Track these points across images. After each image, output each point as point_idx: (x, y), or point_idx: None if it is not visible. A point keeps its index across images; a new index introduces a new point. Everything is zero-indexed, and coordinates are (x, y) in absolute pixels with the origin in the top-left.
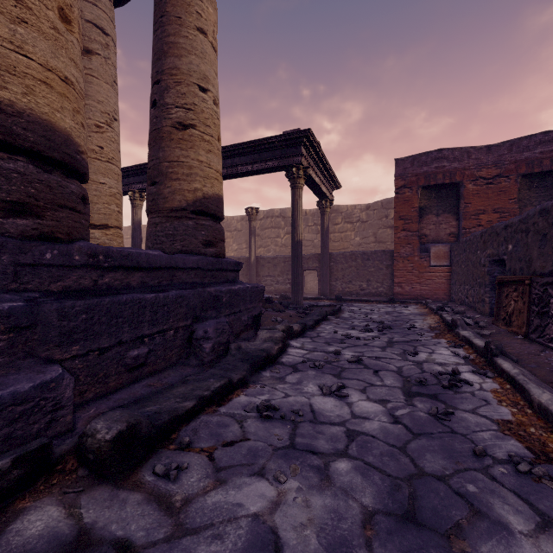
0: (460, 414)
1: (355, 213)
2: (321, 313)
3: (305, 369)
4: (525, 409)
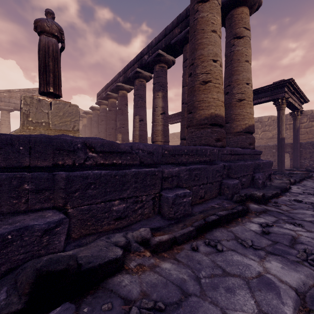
0: None
1: None
2: (301, 176)
3: (306, 194)
4: None
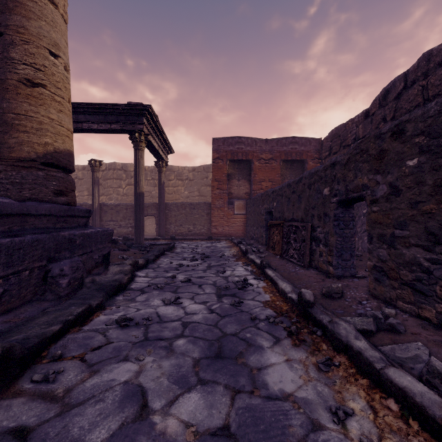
0: (246, 302)
1: (185, 173)
2: (160, 249)
3: (150, 290)
4: (276, 294)
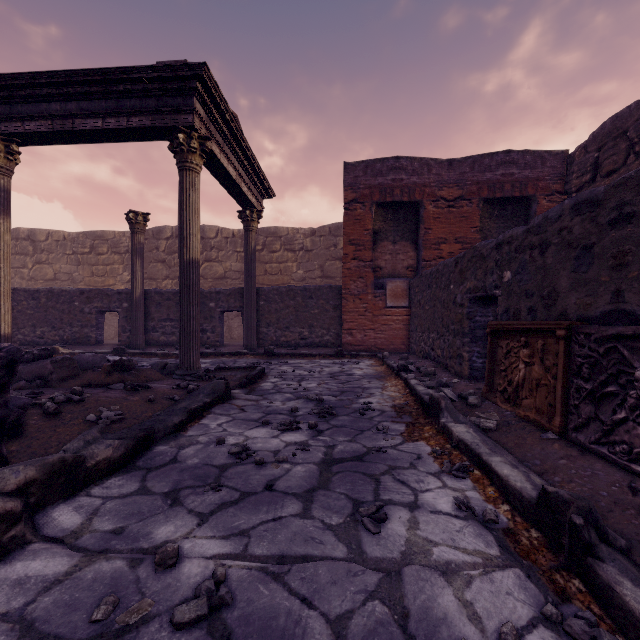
0: None
1: (298, 239)
2: (216, 388)
3: None
4: None
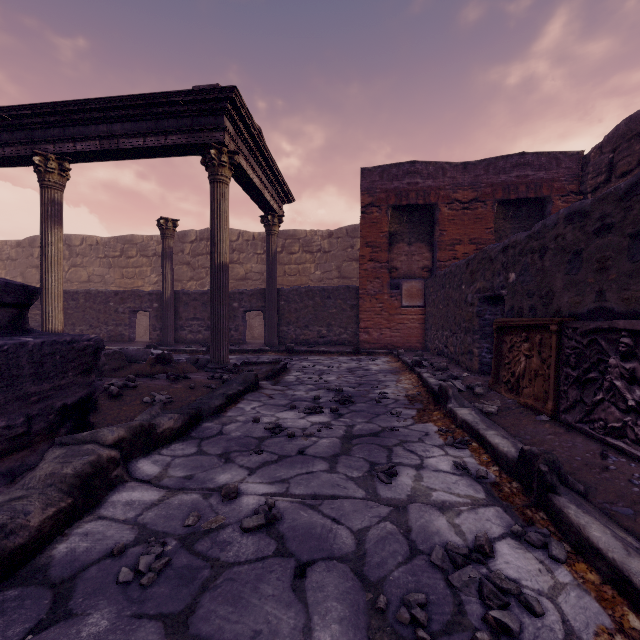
0: None
1: (316, 241)
2: (247, 379)
3: (92, 600)
4: None
